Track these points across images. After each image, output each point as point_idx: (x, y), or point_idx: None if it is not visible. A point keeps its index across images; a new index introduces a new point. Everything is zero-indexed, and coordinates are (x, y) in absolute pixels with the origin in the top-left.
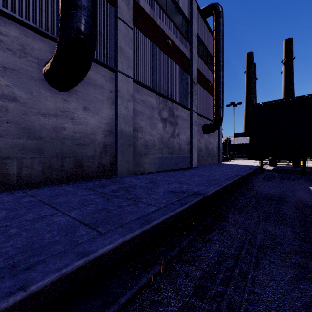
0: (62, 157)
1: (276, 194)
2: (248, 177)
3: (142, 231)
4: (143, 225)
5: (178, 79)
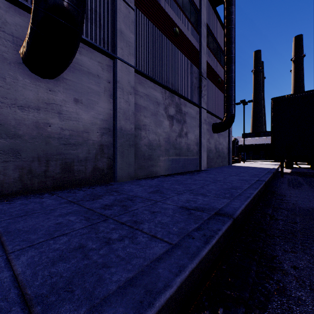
0: (46, 160)
1: None
2: (271, 182)
3: None
4: (140, 311)
5: (186, 72)
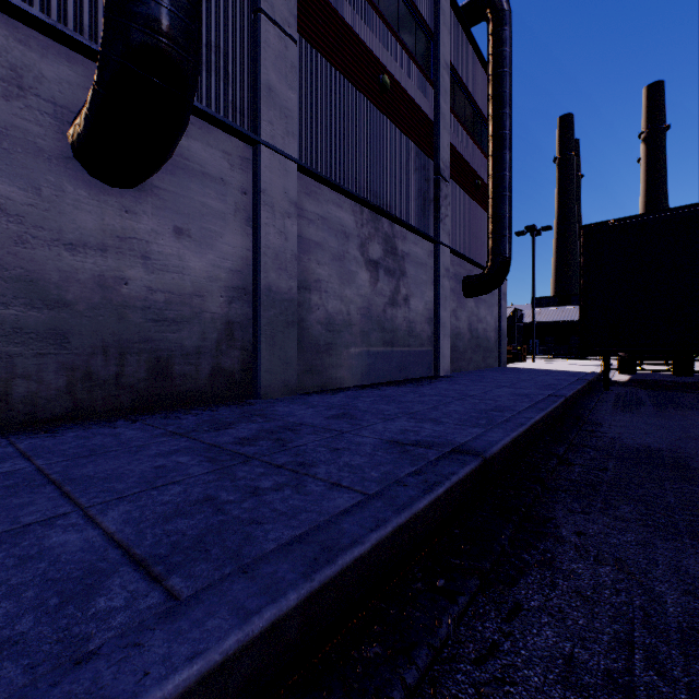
0: (118, 353)
1: (663, 448)
2: (579, 400)
3: (310, 593)
4: (314, 568)
5: (407, 169)
